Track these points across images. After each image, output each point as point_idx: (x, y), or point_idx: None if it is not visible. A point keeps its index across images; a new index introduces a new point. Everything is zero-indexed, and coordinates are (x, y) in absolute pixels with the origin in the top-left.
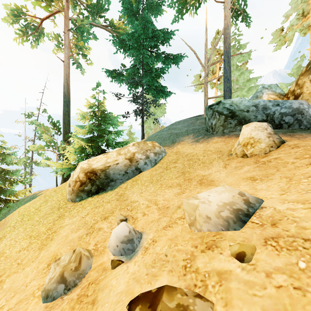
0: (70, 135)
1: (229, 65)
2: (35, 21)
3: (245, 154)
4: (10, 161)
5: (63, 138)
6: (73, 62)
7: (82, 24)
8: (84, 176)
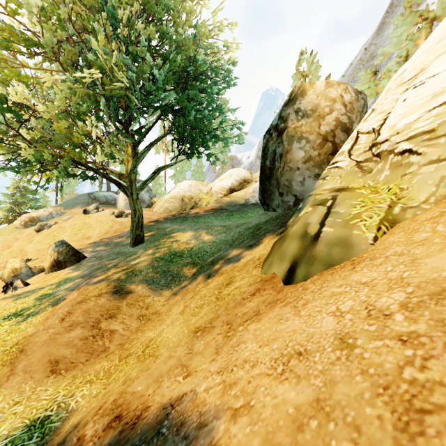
0: None
1: None
2: None
3: None
4: None
5: None
6: None
7: None
8: (28, 219)
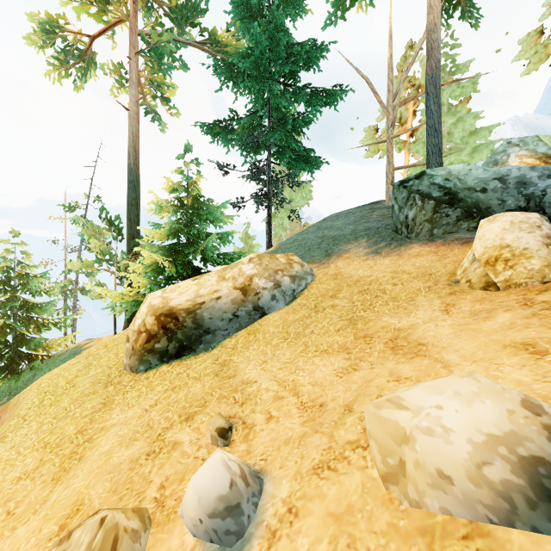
0: (138, 242)
1: (437, 102)
2: (81, 40)
3: (492, 282)
4: (37, 287)
5: (127, 247)
6: (146, 112)
7: (161, 41)
8: (155, 322)
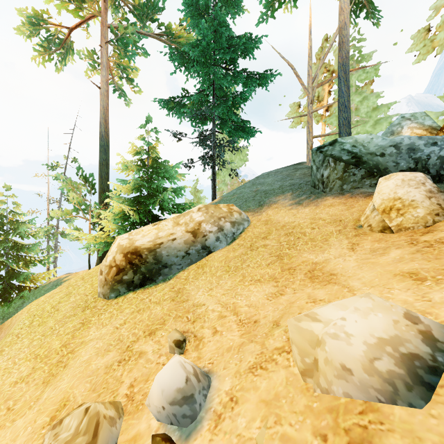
0: (108, 195)
1: (347, 84)
2: (61, 31)
3: (387, 226)
4: (25, 231)
5: (99, 199)
6: (114, 90)
7: (126, 33)
8: (123, 259)
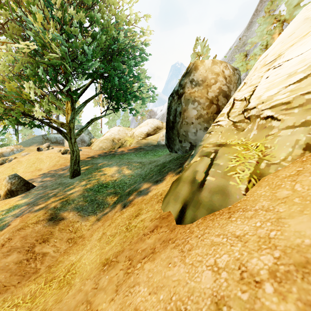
0: None
1: (58, 118)
2: None
3: None
4: None
5: None
6: None
7: None
8: None
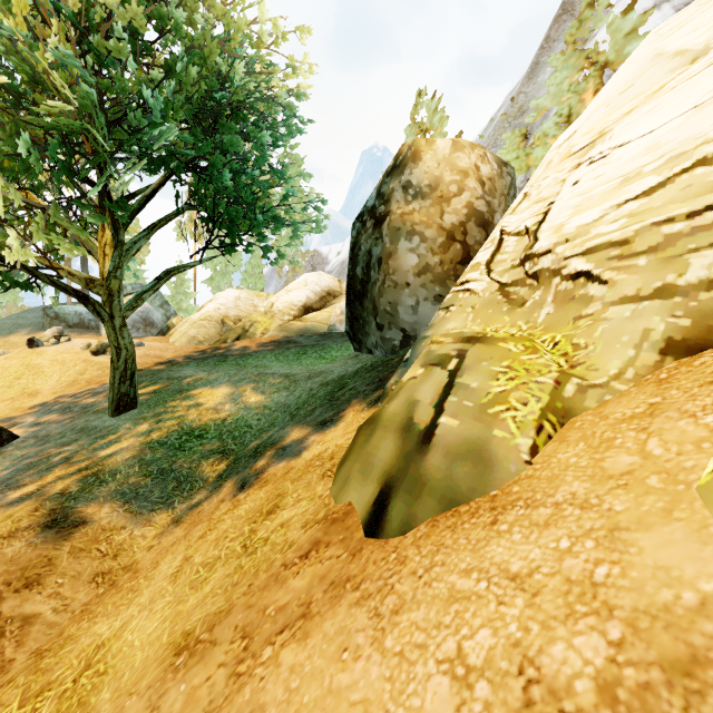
0: None
1: (85, 267)
2: None
3: None
4: None
5: None
6: None
7: None
8: None
